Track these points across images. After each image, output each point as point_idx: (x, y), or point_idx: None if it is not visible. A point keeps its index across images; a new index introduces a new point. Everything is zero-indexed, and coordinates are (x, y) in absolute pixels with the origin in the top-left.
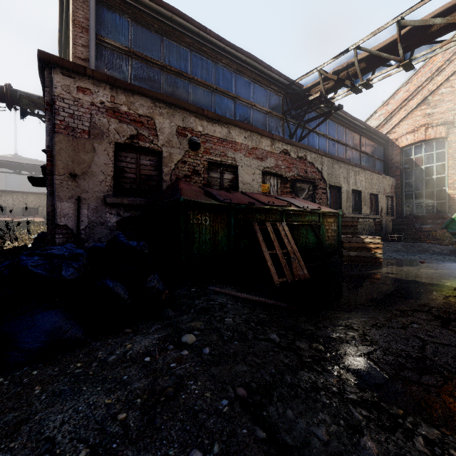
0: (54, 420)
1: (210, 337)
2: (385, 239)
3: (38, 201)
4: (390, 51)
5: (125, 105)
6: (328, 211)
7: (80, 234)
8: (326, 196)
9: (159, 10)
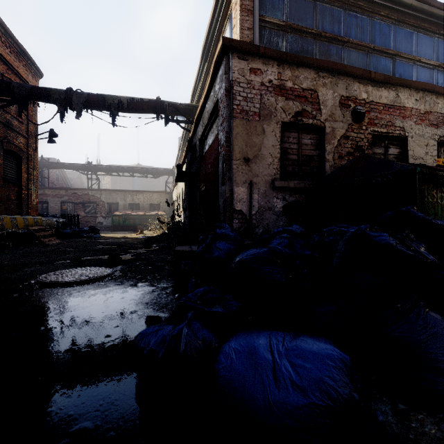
0: None
1: None
2: None
3: (159, 199)
4: None
5: (290, 80)
6: None
7: (251, 220)
8: None
9: None
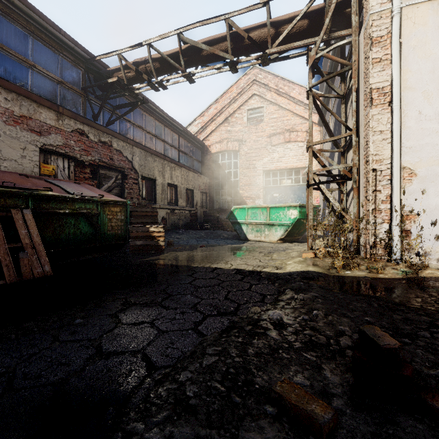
0: None
1: None
2: (196, 228)
3: None
4: (177, 60)
5: None
6: (110, 199)
7: None
8: (139, 186)
9: None
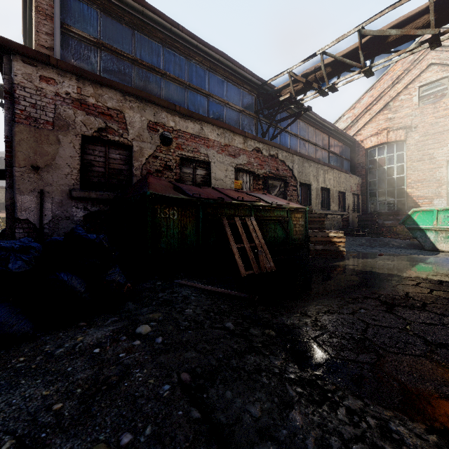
0: None
1: (166, 327)
2: (351, 234)
3: (4, 196)
4: (353, 58)
5: (92, 97)
6: (295, 207)
7: (43, 229)
8: (297, 193)
9: (129, 3)
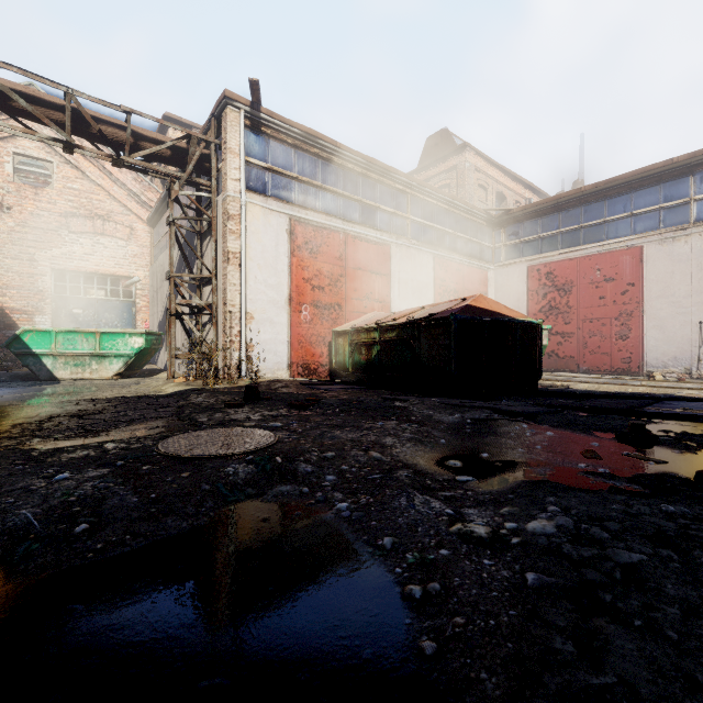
0: None
1: None
2: None
3: None
4: None
5: None
6: None
7: None
8: None
9: None
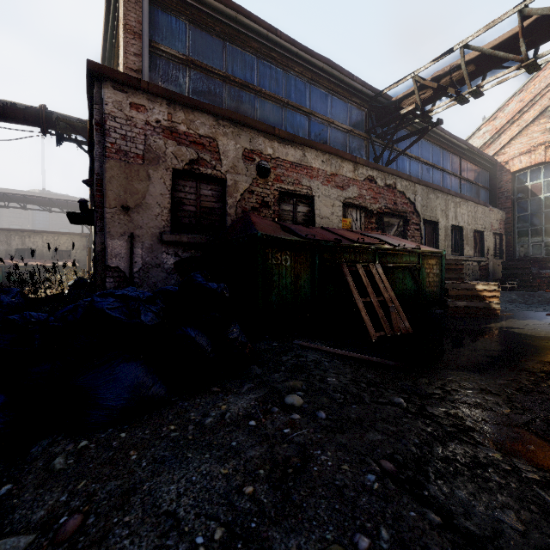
0: (167, 492)
1: (319, 399)
2: None
3: (70, 243)
4: (508, 49)
5: (183, 123)
6: (429, 250)
7: (133, 278)
8: (420, 233)
9: (221, 9)
